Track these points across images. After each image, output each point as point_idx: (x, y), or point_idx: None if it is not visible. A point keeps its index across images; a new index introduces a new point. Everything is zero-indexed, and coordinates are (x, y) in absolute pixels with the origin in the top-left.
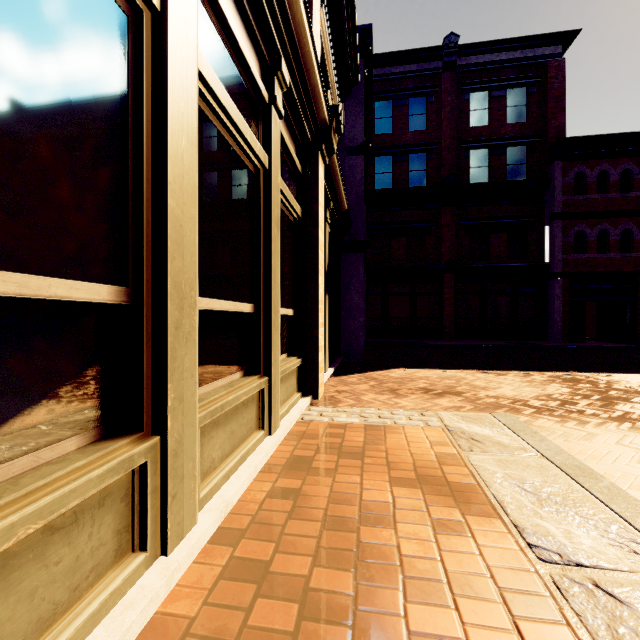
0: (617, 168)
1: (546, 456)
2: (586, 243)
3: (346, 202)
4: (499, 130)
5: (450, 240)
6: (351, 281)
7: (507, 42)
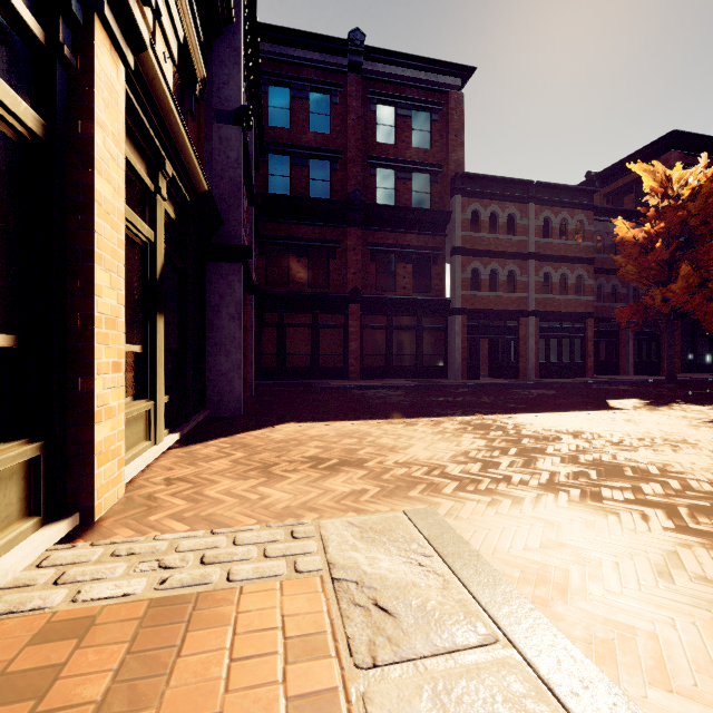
0: (505, 211)
1: (515, 643)
2: (481, 281)
3: (204, 177)
4: (405, 152)
5: (356, 266)
6: (222, 302)
7: (412, 59)
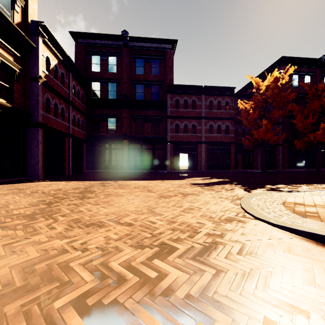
0: (190, 99)
1: None
2: (179, 129)
3: (5, 104)
4: (148, 77)
5: (126, 124)
6: (33, 141)
7: (149, 39)
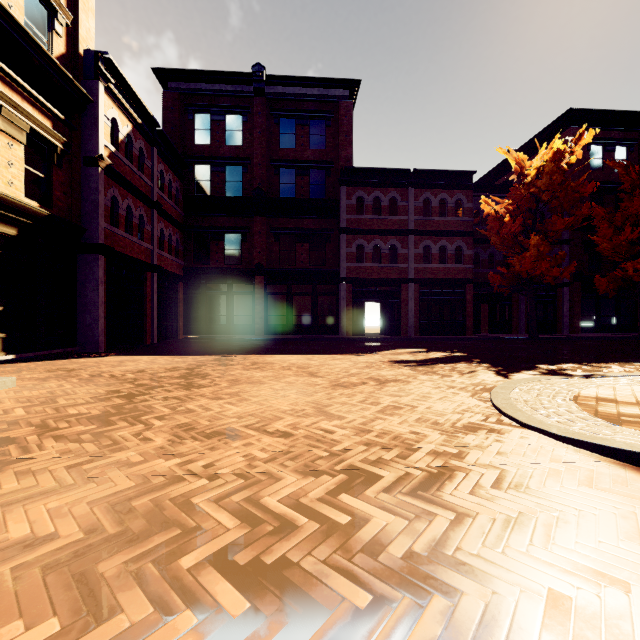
0: (386, 196)
1: None
2: (365, 254)
3: (38, 209)
4: (303, 154)
5: (261, 246)
6: (87, 279)
7: (306, 79)
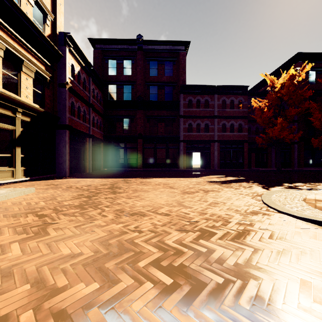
0: (203, 99)
1: None
2: (192, 128)
3: (39, 108)
4: (161, 78)
5: (141, 124)
6: (60, 141)
7: (163, 42)
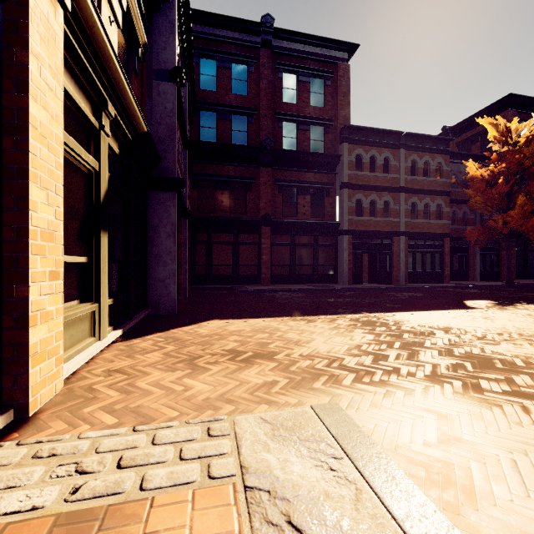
0: (381, 155)
1: None
2: (363, 208)
3: (143, 120)
4: (305, 109)
5: (267, 197)
6: (161, 223)
7: (310, 37)
